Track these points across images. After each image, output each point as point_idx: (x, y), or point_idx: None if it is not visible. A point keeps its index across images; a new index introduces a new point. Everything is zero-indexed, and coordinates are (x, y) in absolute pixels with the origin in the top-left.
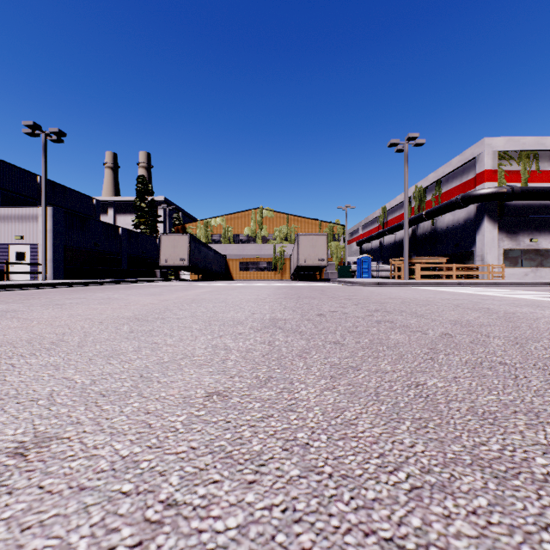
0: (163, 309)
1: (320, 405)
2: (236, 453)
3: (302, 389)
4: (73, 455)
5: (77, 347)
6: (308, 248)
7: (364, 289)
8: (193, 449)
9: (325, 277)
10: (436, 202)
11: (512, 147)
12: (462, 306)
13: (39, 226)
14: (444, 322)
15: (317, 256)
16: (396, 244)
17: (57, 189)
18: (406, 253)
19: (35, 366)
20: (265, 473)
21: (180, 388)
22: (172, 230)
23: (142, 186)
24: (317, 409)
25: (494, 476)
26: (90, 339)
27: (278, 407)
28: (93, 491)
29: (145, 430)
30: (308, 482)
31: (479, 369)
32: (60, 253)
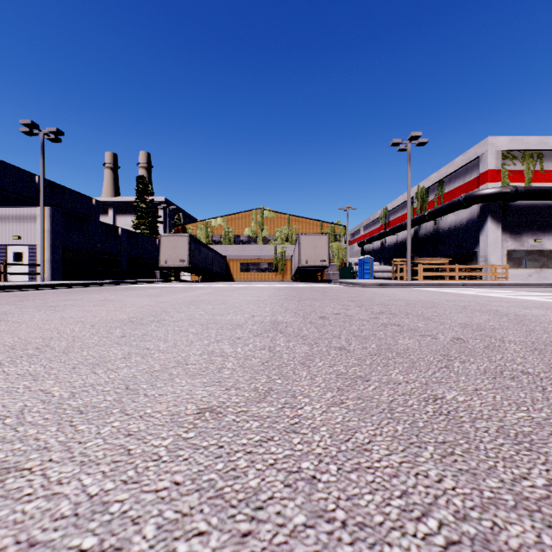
0: (160, 311)
1: (328, 424)
2: (228, 490)
3: (305, 404)
4: (30, 494)
5: (62, 354)
6: (309, 249)
7: (367, 290)
8: (177, 485)
9: (326, 278)
10: (438, 202)
11: (516, 146)
12: (470, 308)
13: (36, 226)
14: (454, 325)
15: (318, 257)
16: (398, 245)
17: (55, 189)
18: (409, 254)
19: (12, 376)
20: (263, 521)
21: (168, 402)
22: (172, 231)
23: (142, 186)
24: (324, 430)
25: (547, 525)
26: (78, 344)
27: (279, 427)
28: (45, 548)
29: (122, 458)
30: (317, 534)
31: (501, 379)
32: (58, 254)
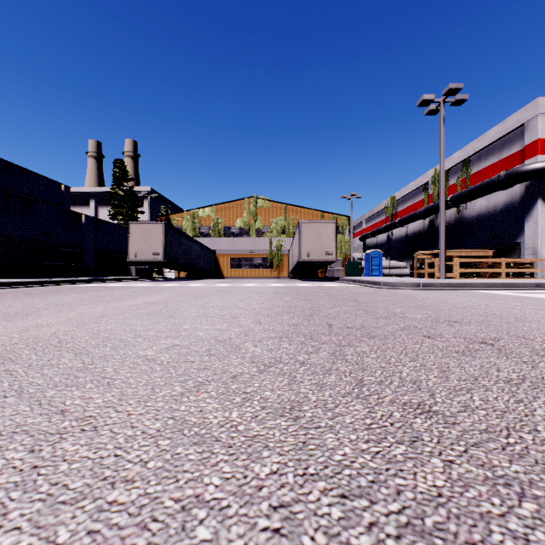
0: None
1: None
2: None
3: None
4: None
5: None
6: (311, 239)
7: (415, 295)
8: None
9: (328, 274)
10: (462, 186)
11: None
12: None
13: None
14: None
15: (323, 249)
16: (408, 237)
17: (11, 170)
18: (443, 244)
19: None
20: None
21: None
22: None
23: (119, 171)
24: None
25: None
26: None
27: None
28: None
29: None
30: None
31: None
32: None
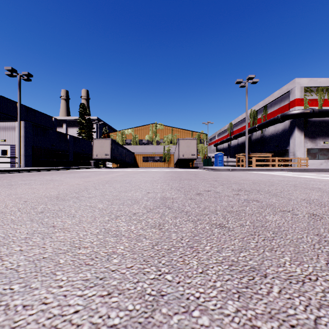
0: (83, 189)
1: None
2: None
3: None
4: None
5: None
6: (185, 148)
7: (222, 173)
8: None
9: (195, 165)
10: (264, 119)
11: (313, 84)
12: (299, 186)
13: (15, 133)
14: (300, 201)
15: (190, 152)
16: (238, 145)
17: (29, 111)
18: (247, 151)
19: None
20: None
21: (25, 327)
22: (101, 137)
23: (82, 109)
24: None
25: None
26: None
27: None
28: None
29: None
30: None
31: None
32: (29, 151)
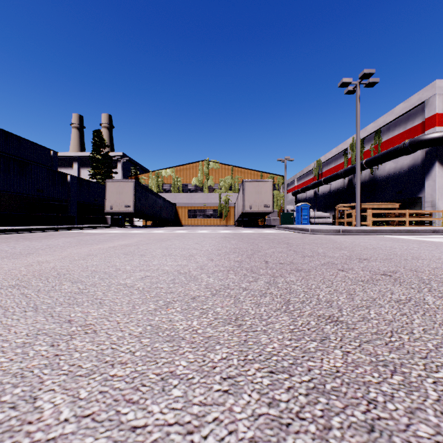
0: None
1: None
2: None
3: None
4: None
5: None
6: (253, 195)
7: (335, 239)
8: None
9: (267, 223)
10: (375, 151)
11: None
12: None
13: None
14: None
15: (262, 202)
16: (331, 193)
17: (10, 139)
18: (359, 199)
19: None
20: None
21: None
22: None
23: (97, 139)
24: None
25: None
26: None
27: None
28: None
29: None
30: None
31: None
32: None
